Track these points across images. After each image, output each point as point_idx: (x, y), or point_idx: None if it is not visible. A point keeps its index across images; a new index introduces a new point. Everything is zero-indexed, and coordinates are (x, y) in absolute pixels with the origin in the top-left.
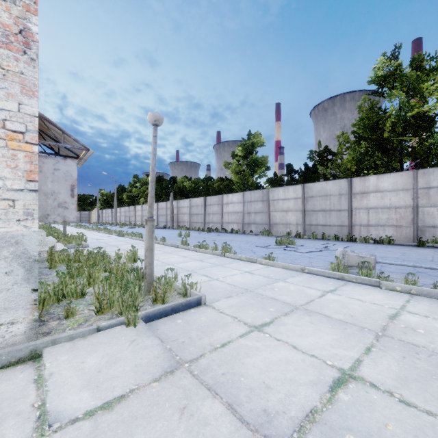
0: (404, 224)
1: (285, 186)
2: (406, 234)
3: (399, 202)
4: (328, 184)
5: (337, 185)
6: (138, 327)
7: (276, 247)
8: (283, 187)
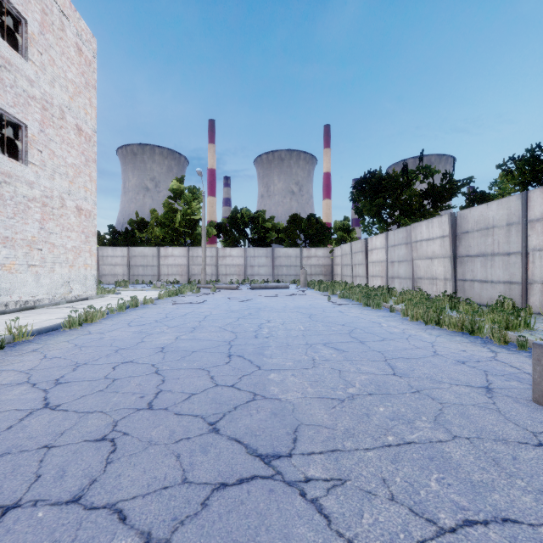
0: (184, 274)
1: (114, 246)
2: (185, 279)
3: (182, 262)
4: (146, 249)
5: (152, 250)
6: (114, 295)
7: (120, 287)
8: (112, 247)
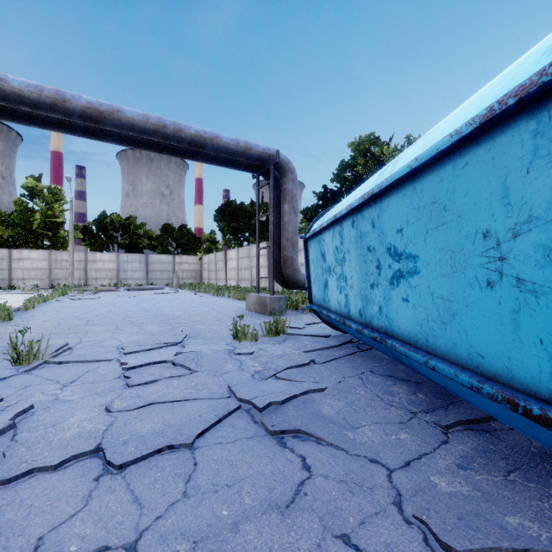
0: (45, 278)
1: None
2: (46, 283)
3: (42, 266)
4: None
5: (0, 252)
6: None
7: None
8: None
